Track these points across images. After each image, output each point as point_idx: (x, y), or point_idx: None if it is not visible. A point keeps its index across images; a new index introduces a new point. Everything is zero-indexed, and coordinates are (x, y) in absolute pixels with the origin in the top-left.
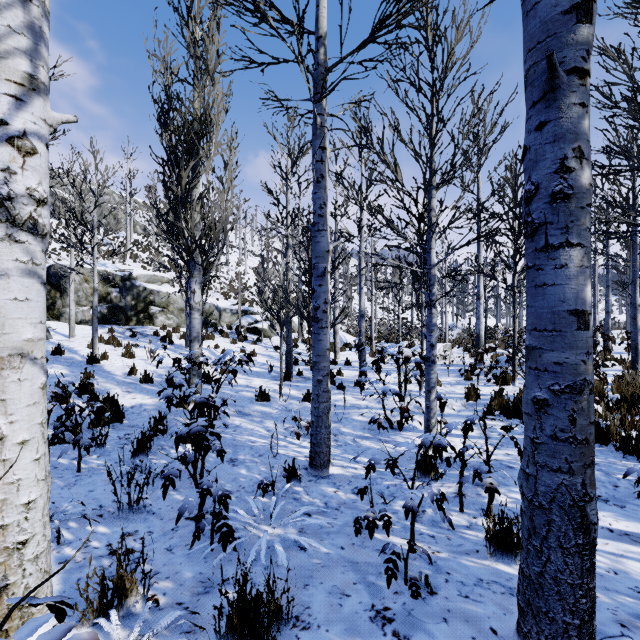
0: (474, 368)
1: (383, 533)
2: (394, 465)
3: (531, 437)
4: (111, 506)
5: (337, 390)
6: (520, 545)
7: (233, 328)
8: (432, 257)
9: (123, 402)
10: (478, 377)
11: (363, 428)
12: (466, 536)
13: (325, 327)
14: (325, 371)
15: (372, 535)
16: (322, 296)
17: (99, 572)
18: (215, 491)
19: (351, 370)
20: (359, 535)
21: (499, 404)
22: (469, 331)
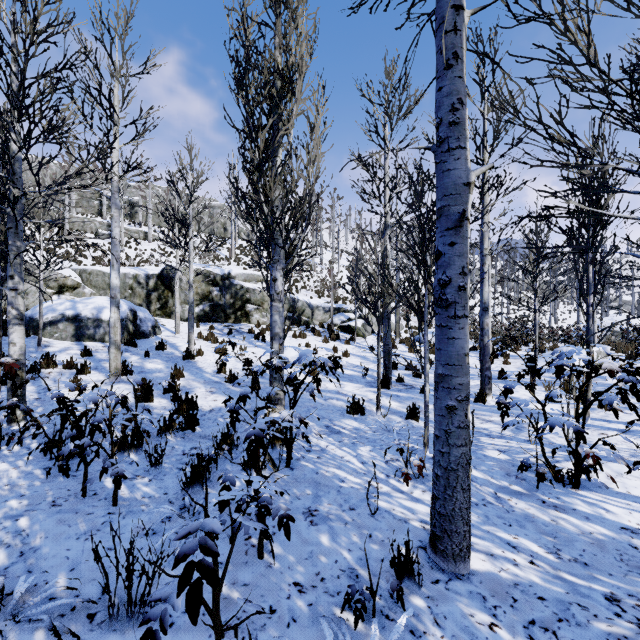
0: None
1: None
2: None
3: None
4: (118, 592)
5: None
6: None
7: (325, 326)
8: None
9: (203, 404)
10: None
11: (506, 474)
12: None
13: (461, 316)
14: (461, 392)
15: None
16: (456, 262)
17: None
18: None
19: None
20: None
21: None
22: (627, 332)
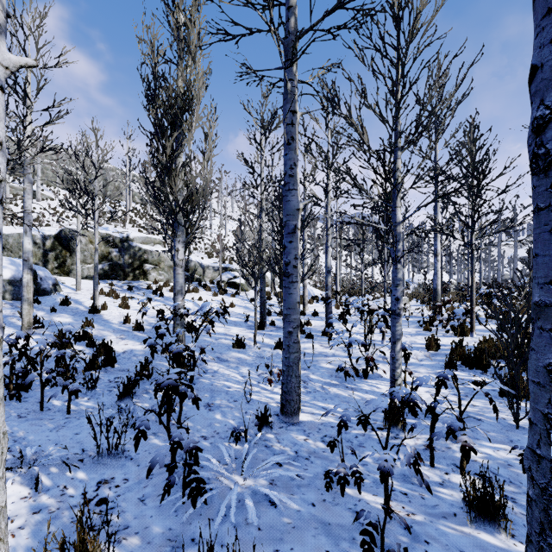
0: (432, 320)
1: (354, 488)
2: (366, 421)
3: (544, 412)
4: (93, 450)
5: (306, 339)
6: (505, 514)
7: (215, 283)
8: (397, 215)
9: (116, 348)
10: (437, 328)
11: (330, 375)
12: (440, 495)
13: (295, 281)
14: (295, 323)
15: (343, 492)
16: (292, 252)
17: (70, 525)
18: (186, 444)
19: (318, 320)
20: (330, 489)
21: (460, 355)
22: (425, 286)
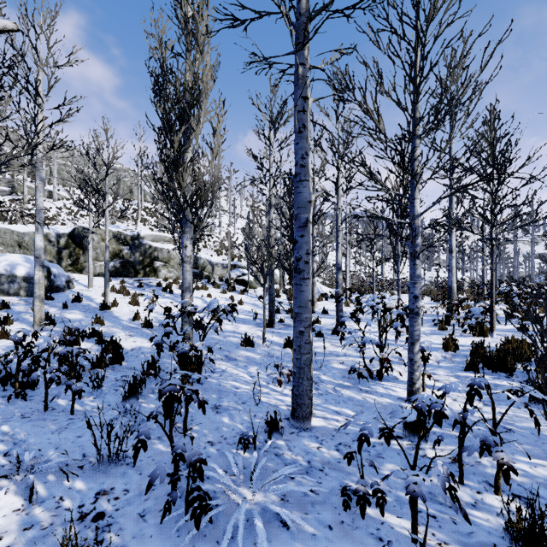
0: (448, 318)
1: (375, 507)
2: (389, 434)
3: None
4: (94, 455)
5: (316, 337)
6: None
7: (224, 280)
8: (416, 207)
9: (125, 345)
10: (454, 327)
11: (343, 376)
12: (474, 520)
13: (307, 278)
14: (307, 322)
15: (364, 513)
16: (304, 247)
17: (62, 544)
18: (189, 456)
19: (328, 318)
20: (348, 509)
21: (481, 356)
22: (437, 283)
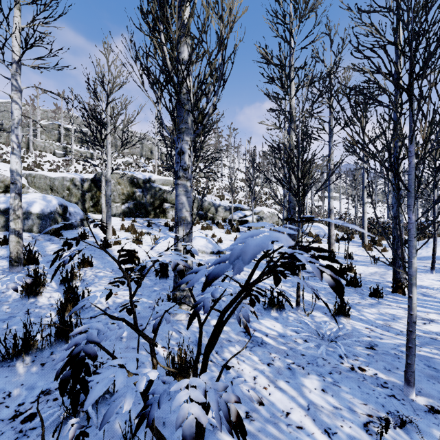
0: None
1: None
2: None
3: None
4: None
5: (370, 297)
6: None
7: (227, 221)
8: None
9: (100, 300)
10: None
11: None
12: None
13: None
14: None
15: None
16: None
17: None
18: None
19: (359, 265)
20: None
21: None
22: None
